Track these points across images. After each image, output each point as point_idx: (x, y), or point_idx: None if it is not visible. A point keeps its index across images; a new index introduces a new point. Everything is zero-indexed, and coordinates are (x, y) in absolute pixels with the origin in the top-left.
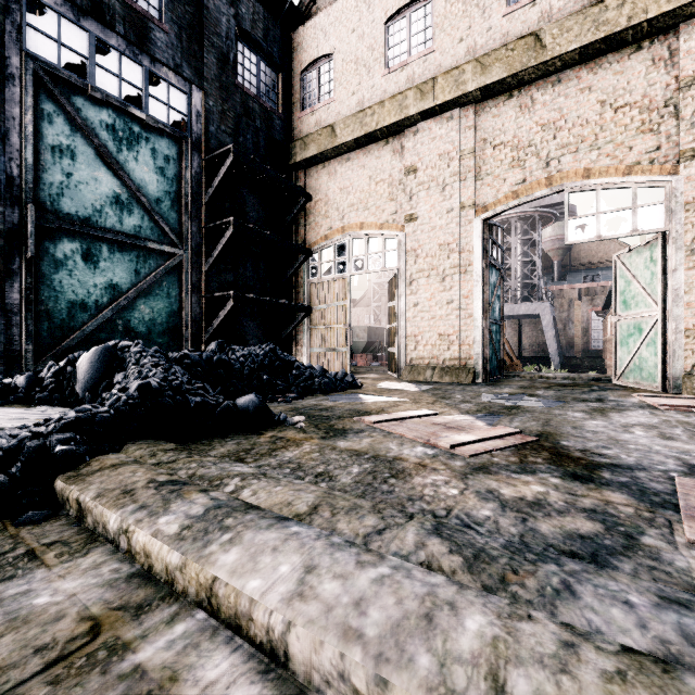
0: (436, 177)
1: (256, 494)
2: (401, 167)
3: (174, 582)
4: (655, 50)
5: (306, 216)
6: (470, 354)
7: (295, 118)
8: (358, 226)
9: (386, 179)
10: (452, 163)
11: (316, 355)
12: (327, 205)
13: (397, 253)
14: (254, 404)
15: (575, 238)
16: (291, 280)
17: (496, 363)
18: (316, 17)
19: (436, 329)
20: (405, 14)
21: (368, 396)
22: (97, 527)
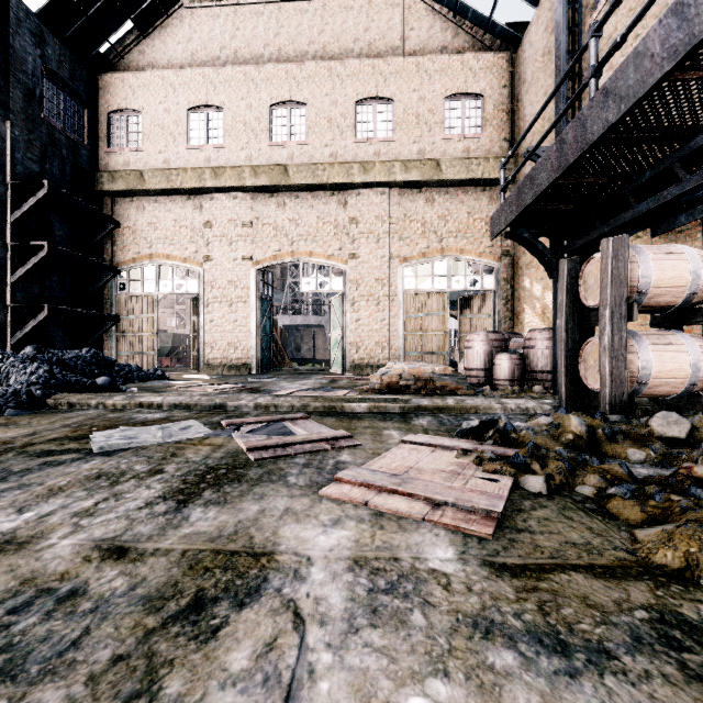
0: (226, 234)
1: (141, 395)
2: (200, 220)
3: (126, 408)
4: (340, 198)
5: (114, 238)
6: (249, 356)
7: (102, 151)
8: (165, 256)
9: (188, 226)
10: (237, 228)
11: (124, 358)
12: (135, 233)
13: (198, 282)
14: (109, 381)
15: (305, 289)
16: (98, 292)
17: (268, 361)
18: (125, 74)
19: (226, 339)
20: (204, 111)
21: (175, 382)
22: (84, 407)
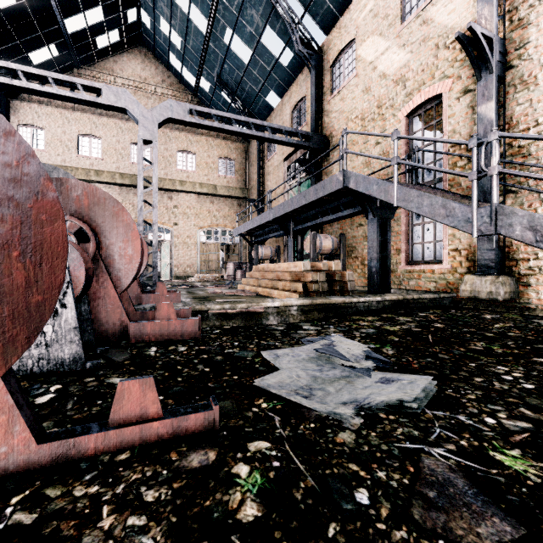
0: None
1: None
2: None
3: None
4: (169, 195)
5: None
6: None
7: None
8: None
9: None
10: None
11: None
12: None
13: None
14: None
15: (150, 238)
16: None
17: None
18: (32, 104)
19: None
20: (89, 137)
21: None
22: None
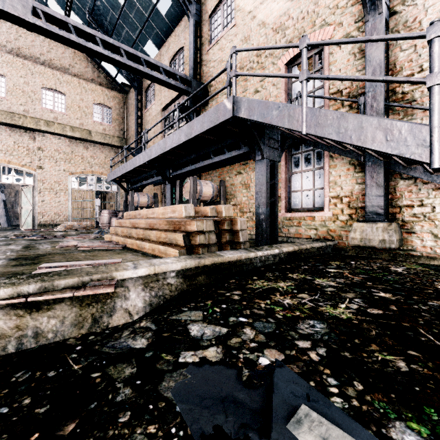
0: None
1: None
2: None
3: None
4: (31, 135)
5: None
6: None
7: None
8: None
9: None
10: None
11: None
12: None
13: None
14: None
15: (5, 181)
16: None
17: None
18: None
19: None
20: None
21: None
22: None
